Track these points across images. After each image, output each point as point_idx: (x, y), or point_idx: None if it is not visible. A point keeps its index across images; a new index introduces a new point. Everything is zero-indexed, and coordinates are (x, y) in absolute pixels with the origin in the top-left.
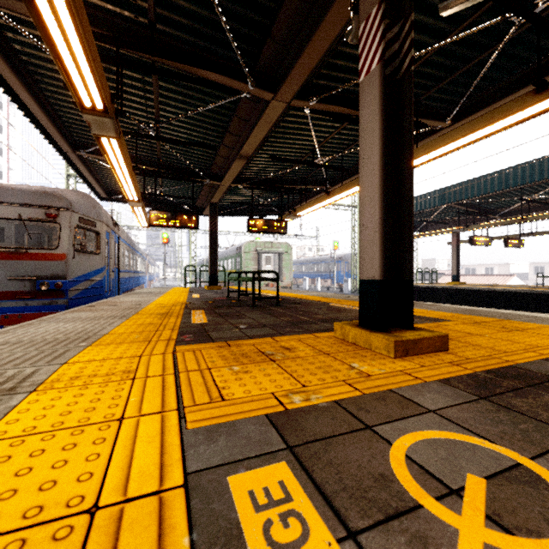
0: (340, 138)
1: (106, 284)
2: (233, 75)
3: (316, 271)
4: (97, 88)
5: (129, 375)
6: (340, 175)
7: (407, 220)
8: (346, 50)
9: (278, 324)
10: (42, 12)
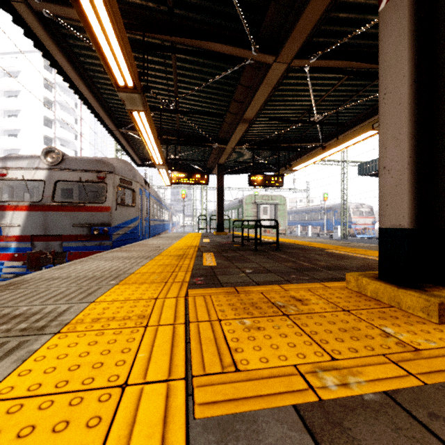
0: (337, 95)
1: (140, 230)
2: (239, 43)
3: (306, 219)
4: (127, 68)
5: (142, 321)
6: (333, 131)
7: (444, 159)
8: (349, 0)
9: (282, 270)
10: (81, 0)
